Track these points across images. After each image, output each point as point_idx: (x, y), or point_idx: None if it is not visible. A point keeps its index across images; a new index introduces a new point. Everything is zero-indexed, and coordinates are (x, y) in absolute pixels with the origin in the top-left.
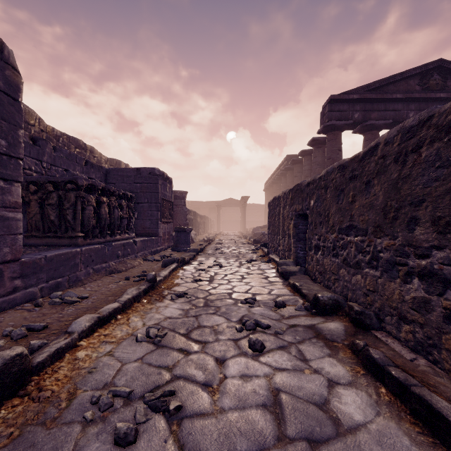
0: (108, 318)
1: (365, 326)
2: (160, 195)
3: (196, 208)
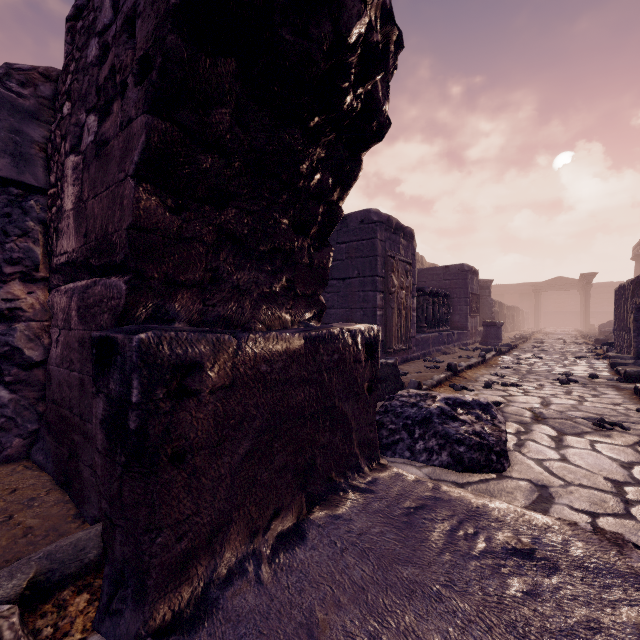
0: (470, 367)
1: None
2: (468, 290)
3: (498, 294)
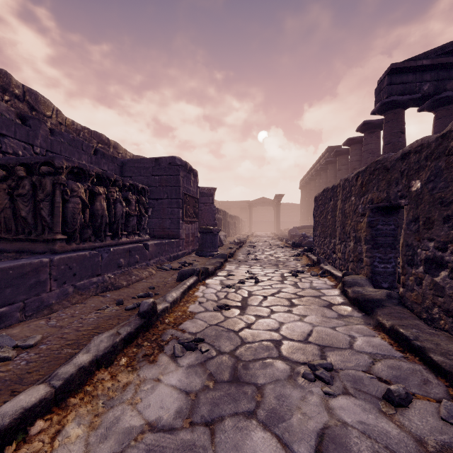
0: None
1: None
2: (182, 189)
3: (227, 208)
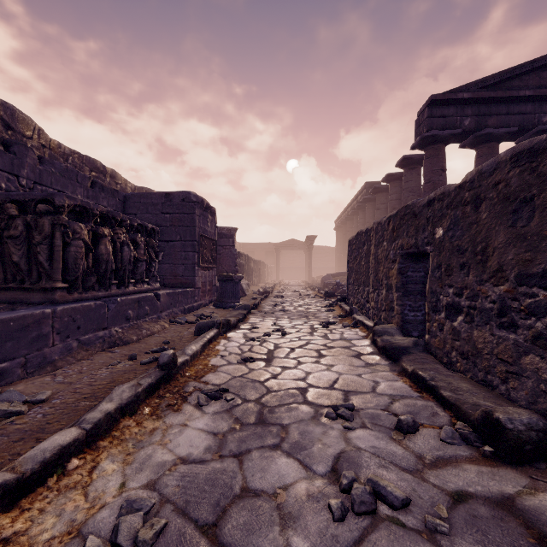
0: (41, 474)
1: None
2: (197, 230)
3: (250, 251)
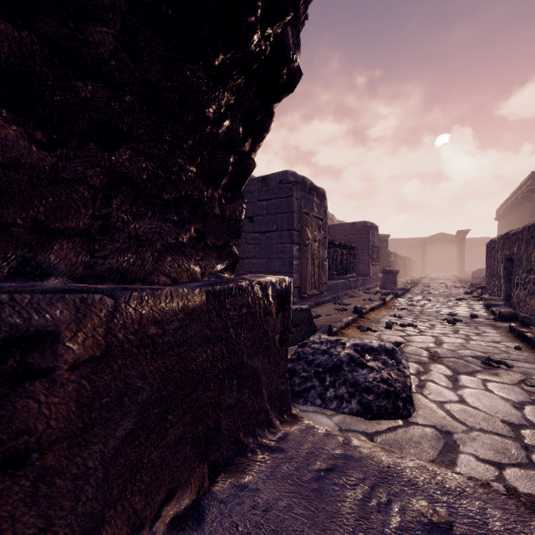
0: (373, 309)
1: (525, 324)
2: (370, 243)
3: (393, 247)
